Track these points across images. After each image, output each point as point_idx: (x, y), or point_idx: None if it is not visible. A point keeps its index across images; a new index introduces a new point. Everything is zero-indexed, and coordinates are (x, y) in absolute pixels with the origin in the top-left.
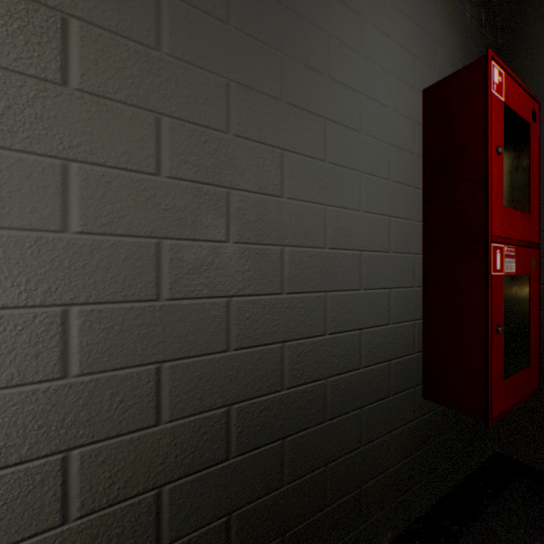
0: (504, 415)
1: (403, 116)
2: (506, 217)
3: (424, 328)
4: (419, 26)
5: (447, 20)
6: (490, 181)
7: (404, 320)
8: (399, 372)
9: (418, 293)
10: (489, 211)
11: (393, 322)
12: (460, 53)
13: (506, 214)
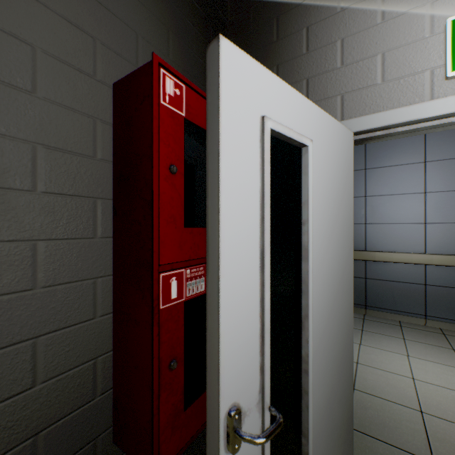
0: (186, 447)
1: (70, 109)
2: (189, 238)
3: (114, 361)
4: (106, 7)
5: (159, 18)
6: (157, 204)
7: (72, 367)
8: (60, 439)
9: (105, 323)
10: (155, 238)
11: (47, 379)
12: (179, 59)
13: (189, 235)
